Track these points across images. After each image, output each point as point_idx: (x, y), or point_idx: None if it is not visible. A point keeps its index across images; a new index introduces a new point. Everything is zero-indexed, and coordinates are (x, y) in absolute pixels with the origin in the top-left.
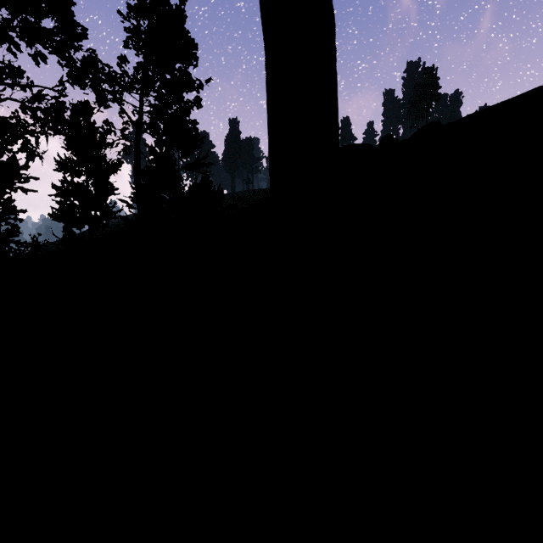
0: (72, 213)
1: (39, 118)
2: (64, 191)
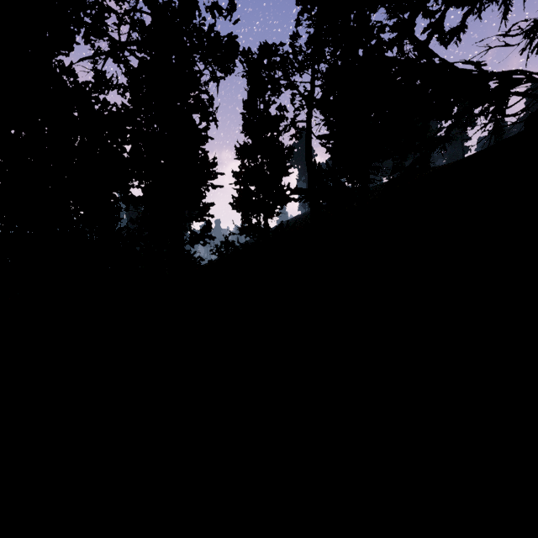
0: (249, 200)
1: (210, 63)
2: (242, 178)
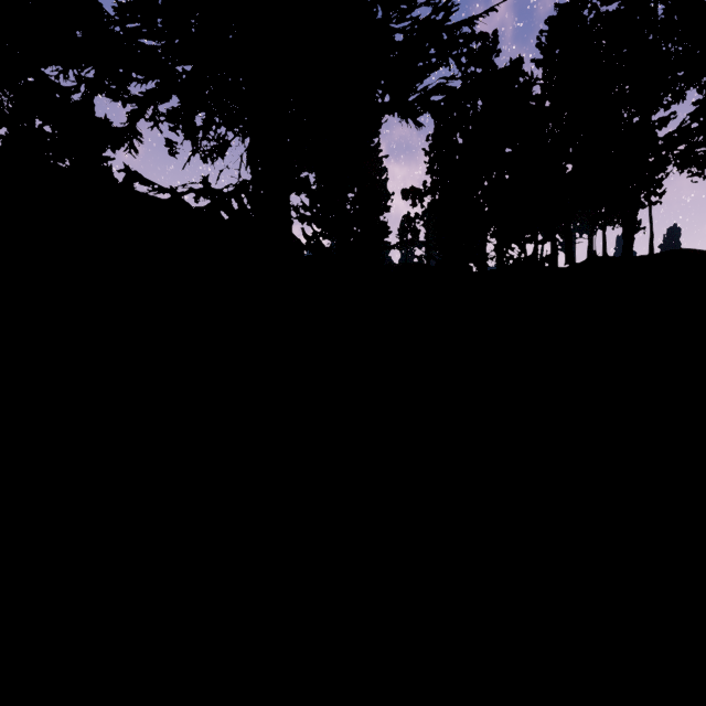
0: None
1: None
2: None
